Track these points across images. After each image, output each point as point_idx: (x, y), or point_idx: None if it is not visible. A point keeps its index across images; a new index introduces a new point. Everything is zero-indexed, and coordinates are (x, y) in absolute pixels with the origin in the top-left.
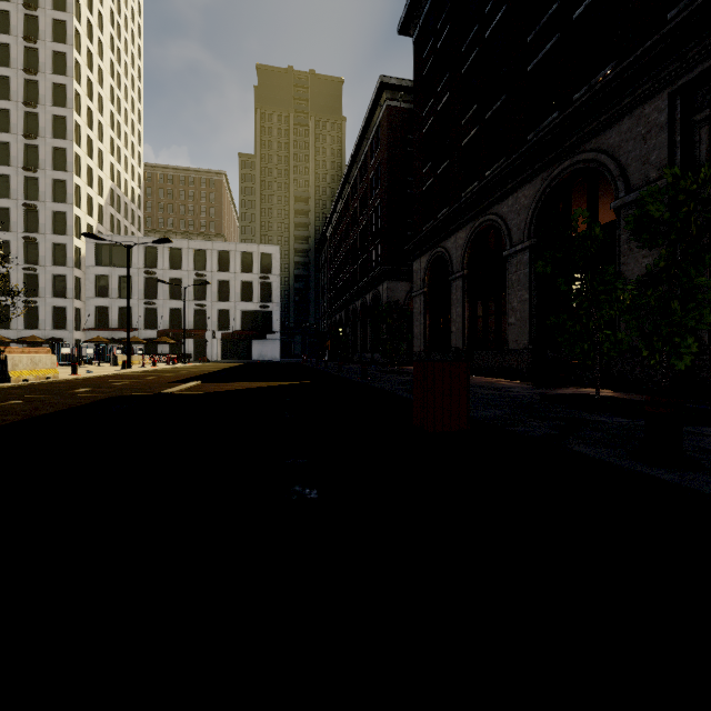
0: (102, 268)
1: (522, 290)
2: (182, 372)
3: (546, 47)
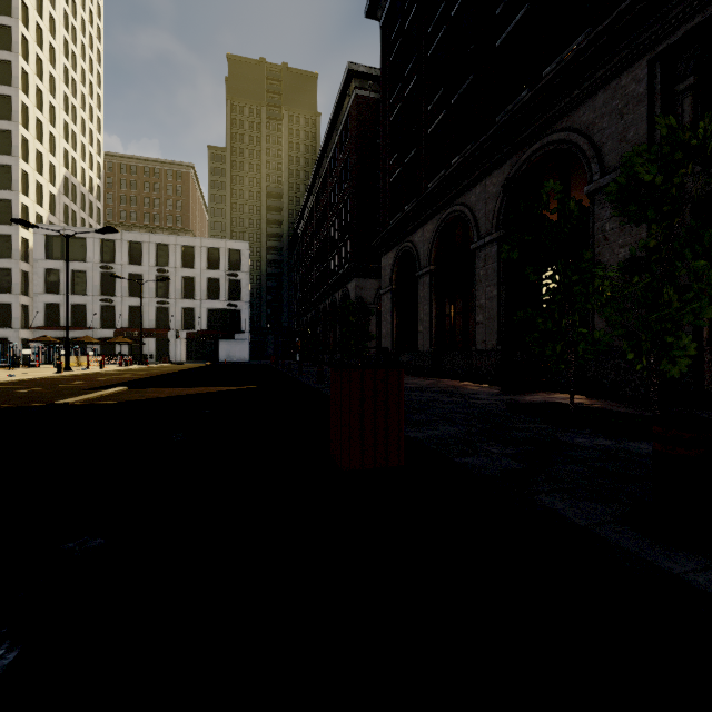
0: (53, 261)
1: (490, 286)
2: (125, 375)
3: (515, 19)
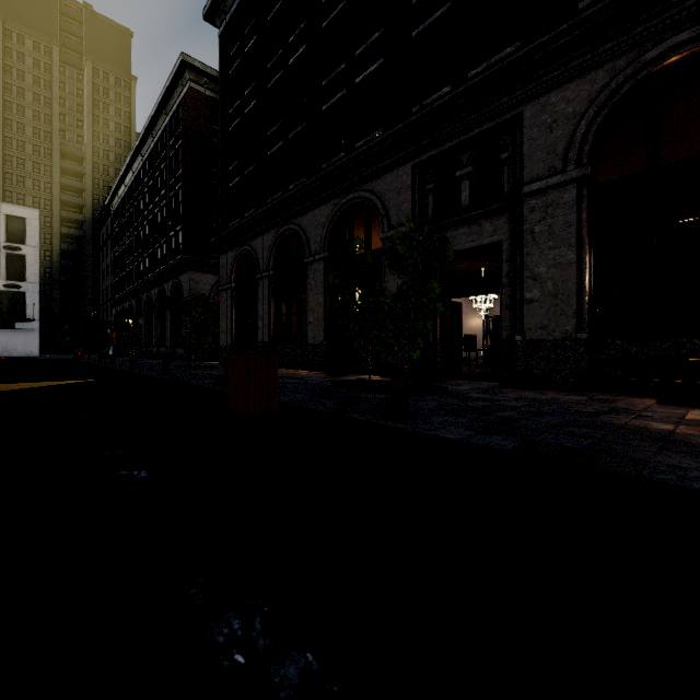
0: None
1: (319, 294)
2: None
3: (336, 96)
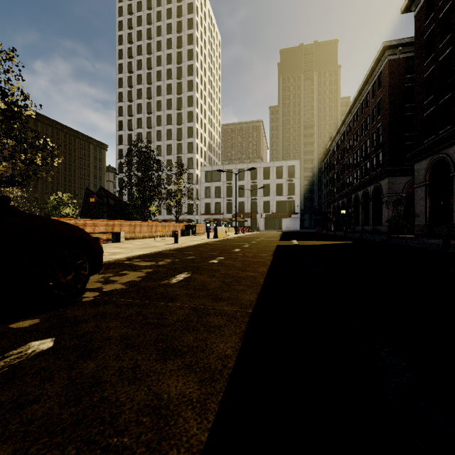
0: (207, 183)
1: None
2: (267, 236)
3: None
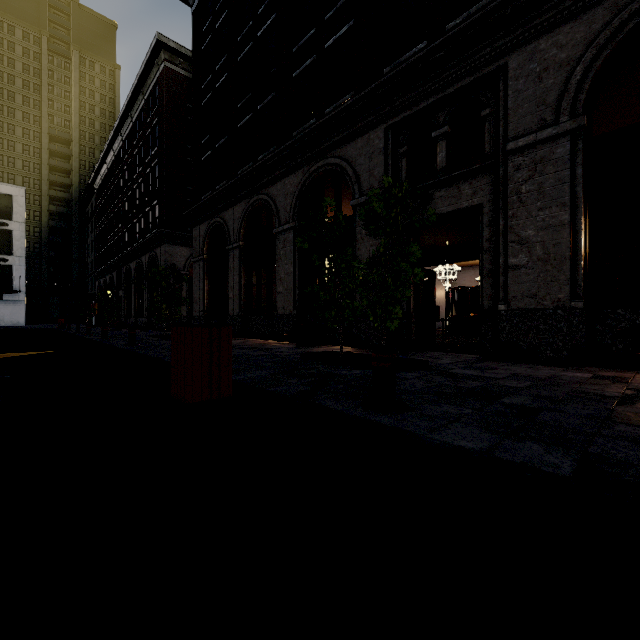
0: None
1: (288, 264)
2: None
3: (306, 62)
